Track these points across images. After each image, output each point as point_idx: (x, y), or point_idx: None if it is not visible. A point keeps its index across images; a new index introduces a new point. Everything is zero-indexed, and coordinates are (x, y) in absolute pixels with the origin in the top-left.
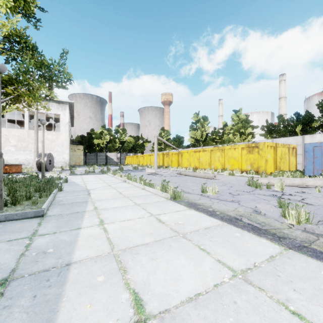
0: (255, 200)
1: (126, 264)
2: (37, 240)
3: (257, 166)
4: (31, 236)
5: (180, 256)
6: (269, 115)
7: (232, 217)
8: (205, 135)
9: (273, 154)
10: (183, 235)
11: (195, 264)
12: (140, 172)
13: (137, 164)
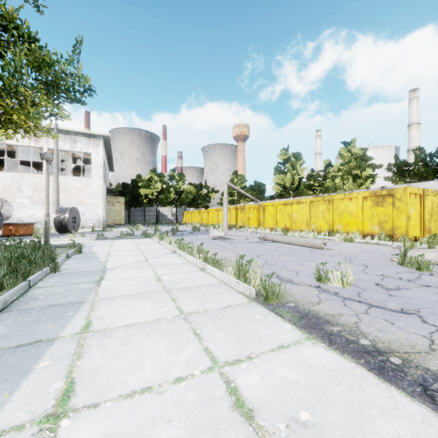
0: None
1: None
2: None
3: (391, 227)
4: None
5: None
6: (392, 151)
7: None
8: (297, 180)
9: (419, 206)
10: None
11: None
12: (201, 235)
13: (199, 223)
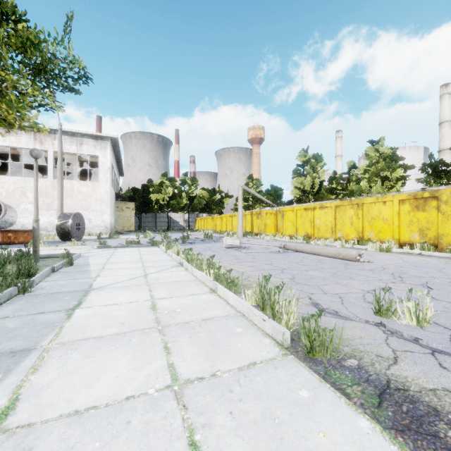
0: None
1: None
2: None
3: (436, 235)
4: None
5: None
6: (420, 152)
7: None
8: (318, 183)
9: None
10: None
11: None
12: (214, 243)
13: (212, 230)
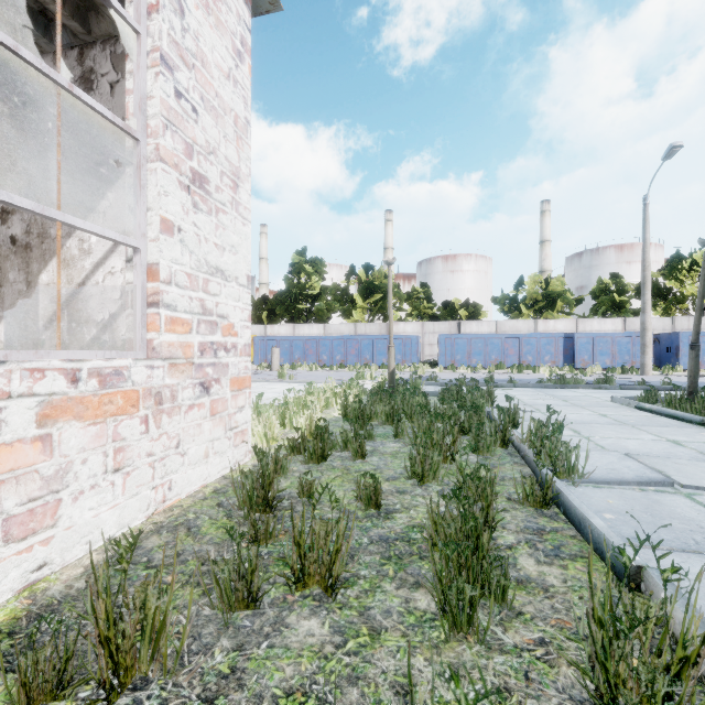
0: None
1: None
2: None
3: None
4: None
5: None
6: None
7: None
8: None
9: None
10: None
11: None
12: None
13: None
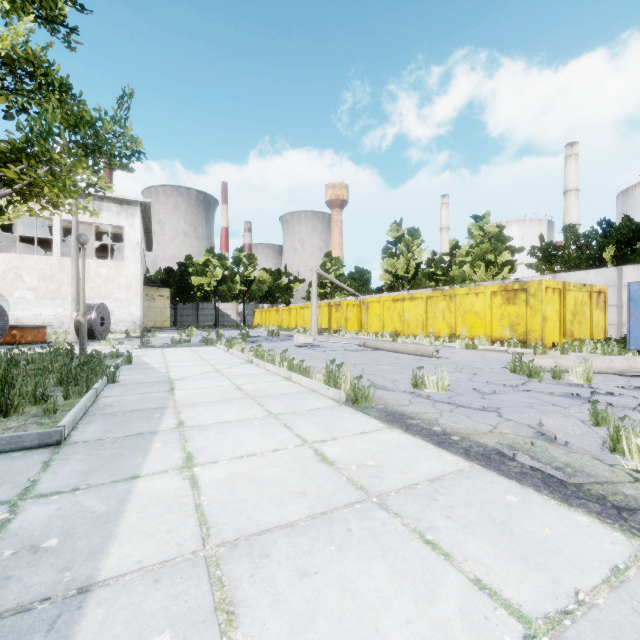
0: (533, 406)
1: (236, 592)
2: (26, 511)
3: (525, 331)
4: (15, 500)
5: (375, 564)
6: (543, 227)
7: (490, 450)
8: (413, 266)
9: (559, 304)
10: (381, 499)
11: (417, 595)
12: (282, 342)
13: (277, 326)
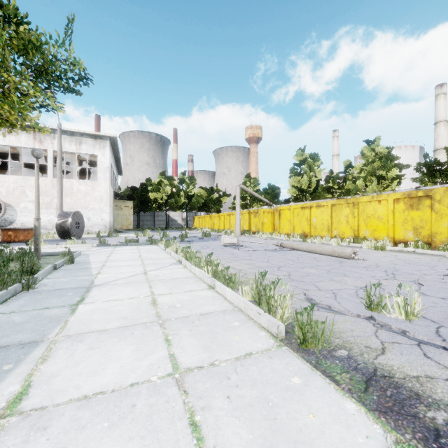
0: None
1: None
2: None
3: (429, 233)
4: None
5: None
6: (416, 152)
7: None
8: (315, 182)
9: None
10: None
11: None
12: (212, 241)
13: (210, 228)
